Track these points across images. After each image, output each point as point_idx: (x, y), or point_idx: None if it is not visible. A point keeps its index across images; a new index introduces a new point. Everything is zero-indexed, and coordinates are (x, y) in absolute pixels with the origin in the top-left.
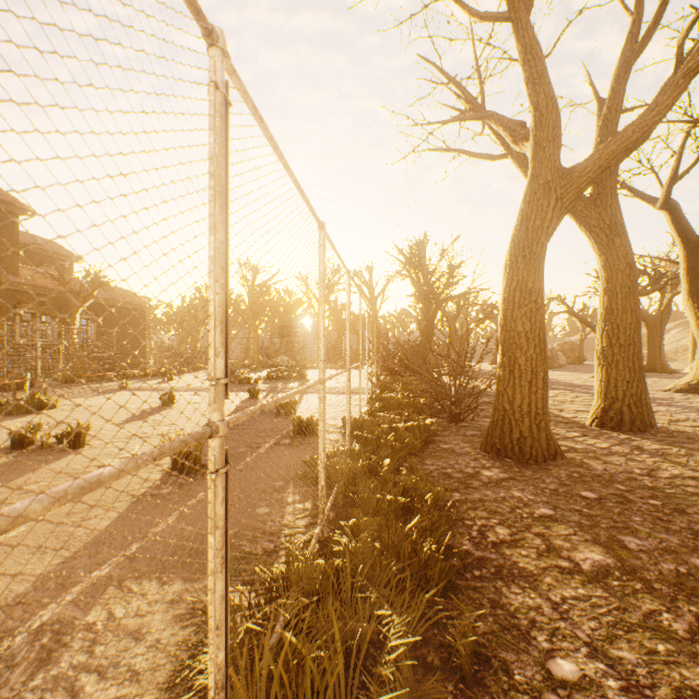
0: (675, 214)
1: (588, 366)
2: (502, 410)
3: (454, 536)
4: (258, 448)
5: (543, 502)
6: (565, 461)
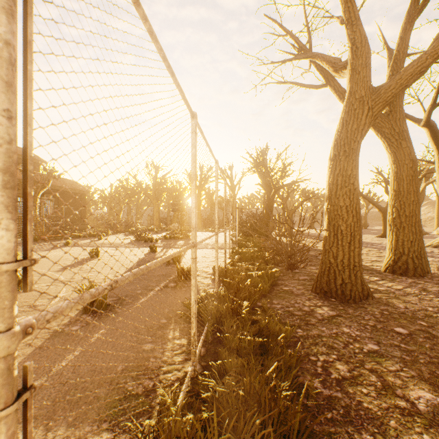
0: (433, 130)
1: (370, 230)
2: (329, 263)
3: (303, 373)
4: (151, 290)
5: (368, 338)
6: (375, 300)
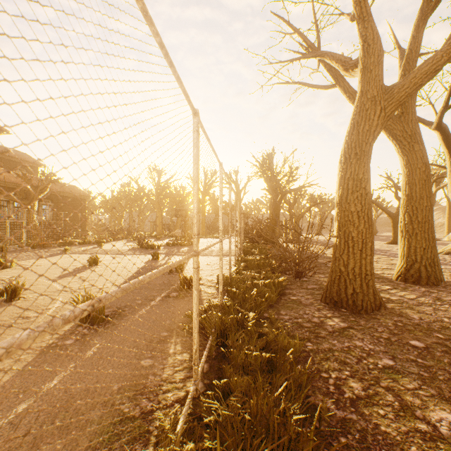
0: (444, 133)
1: (379, 236)
2: (339, 271)
3: (314, 392)
4: (152, 300)
5: (382, 352)
6: (387, 311)
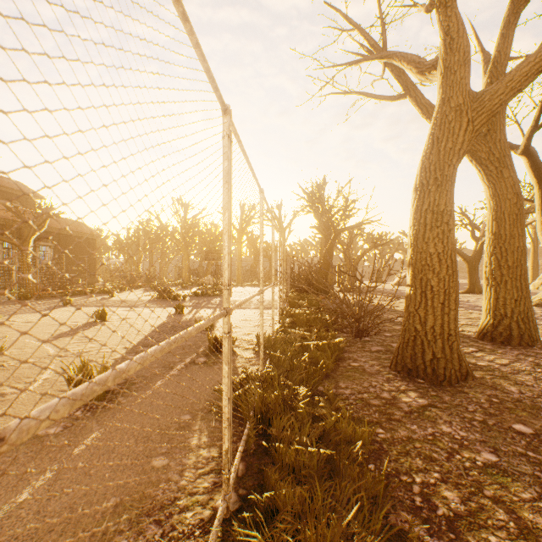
0: (533, 159)
1: None
2: (414, 330)
3: (395, 507)
4: (172, 368)
5: (479, 442)
6: (476, 381)
